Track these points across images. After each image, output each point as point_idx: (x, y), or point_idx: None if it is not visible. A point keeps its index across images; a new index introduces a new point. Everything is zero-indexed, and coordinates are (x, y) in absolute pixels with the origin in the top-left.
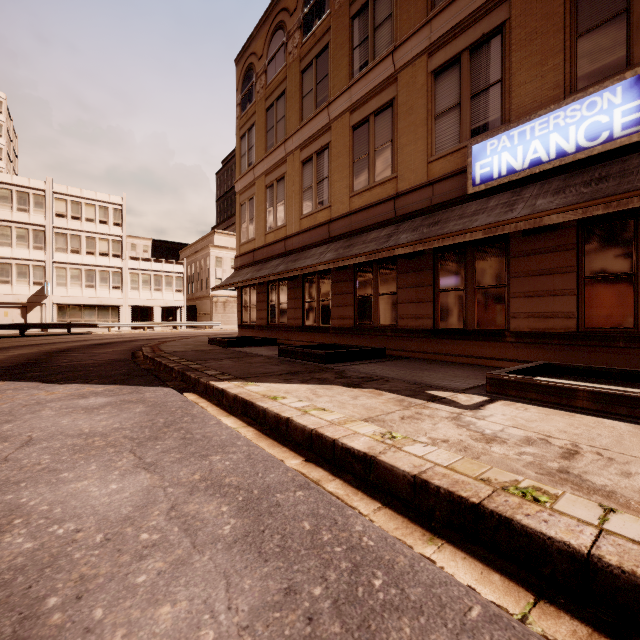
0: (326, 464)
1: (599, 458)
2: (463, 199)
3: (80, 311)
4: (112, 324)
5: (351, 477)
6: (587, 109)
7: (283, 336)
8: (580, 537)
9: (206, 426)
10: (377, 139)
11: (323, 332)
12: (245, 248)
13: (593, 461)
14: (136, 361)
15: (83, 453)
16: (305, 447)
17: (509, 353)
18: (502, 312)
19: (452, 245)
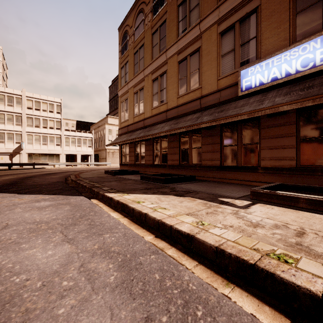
0: (166, 239)
1: (317, 236)
2: (236, 98)
3: (39, 157)
4: (56, 163)
5: (180, 246)
6: (302, 51)
7: (143, 169)
8: (315, 285)
9: (102, 217)
10: (191, 68)
11: (163, 167)
12: (123, 124)
13: (314, 238)
14: (67, 182)
15: (35, 233)
16: (155, 229)
17: (260, 178)
18: (256, 157)
19: (230, 122)
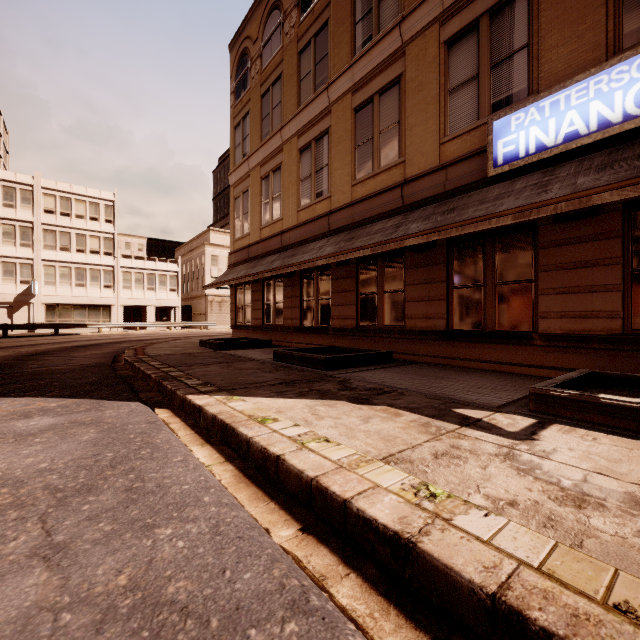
0: (333, 538)
1: None
2: (482, 183)
3: (70, 311)
4: (102, 324)
5: (373, 569)
6: (638, 70)
7: (279, 337)
8: None
9: (167, 466)
10: (382, 121)
11: (322, 333)
12: (239, 244)
13: None
14: (115, 366)
15: None
16: (302, 502)
17: (537, 358)
18: (528, 311)
19: (469, 236)
